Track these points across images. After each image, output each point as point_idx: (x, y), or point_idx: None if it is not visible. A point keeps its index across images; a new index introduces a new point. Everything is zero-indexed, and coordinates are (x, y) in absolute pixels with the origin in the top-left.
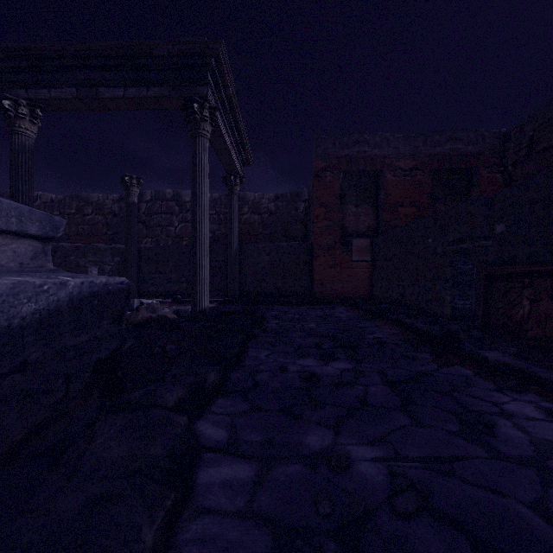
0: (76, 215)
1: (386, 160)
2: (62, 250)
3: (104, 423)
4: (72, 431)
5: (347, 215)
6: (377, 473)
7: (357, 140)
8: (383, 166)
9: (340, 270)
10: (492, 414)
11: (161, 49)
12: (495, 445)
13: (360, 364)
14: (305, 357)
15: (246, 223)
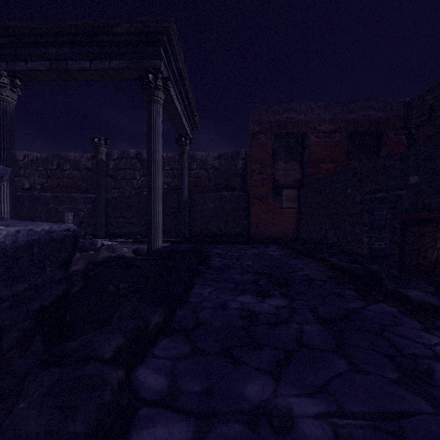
0: (57, 170)
1: (310, 124)
2: (44, 198)
3: (33, 381)
4: (4, 385)
5: (278, 170)
6: (322, 435)
7: (286, 108)
8: (307, 129)
9: (272, 215)
10: (426, 357)
11: (120, 27)
12: (439, 396)
13: (293, 300)
14: (244, 293)
15: (195, 177)
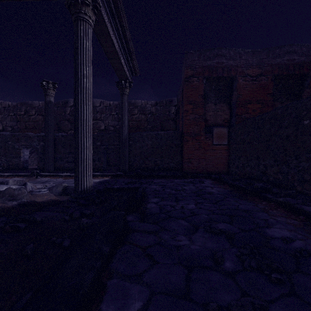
0: (24, 115)
1: (238, 68)
2: (2, 137)
3: None
4: None
5: (208, 111)
6: None
7: (216, 54)
8: (236, 73)
9: (204, 151)
10: None
11: None
12: None
13: None
14: None
15: (136, 120)
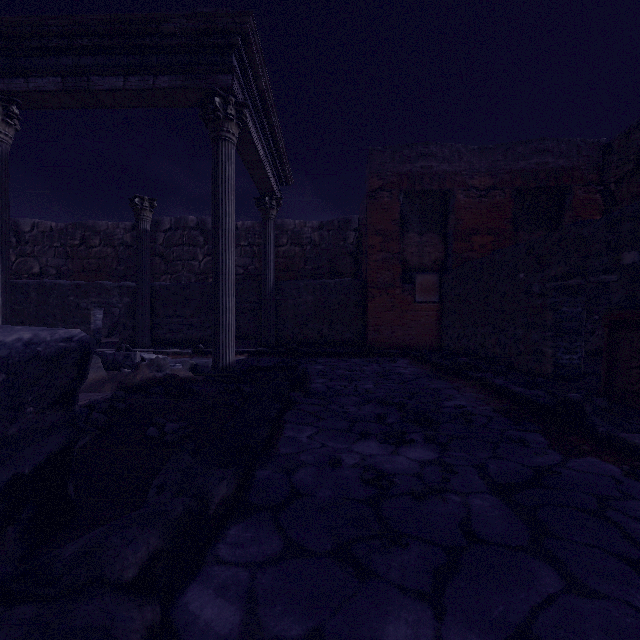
0: (80, 247)
1: (457, 177)
2: (59, 288)
3: None
4: None
5: (409, 246)
6: None
7: (421, 152)
8: (453, 184)
9: (401, 313)
10: None
11: (171, 24)
12: None
13: (445, 451)
14: (365, 438)
15: (285, 256)
